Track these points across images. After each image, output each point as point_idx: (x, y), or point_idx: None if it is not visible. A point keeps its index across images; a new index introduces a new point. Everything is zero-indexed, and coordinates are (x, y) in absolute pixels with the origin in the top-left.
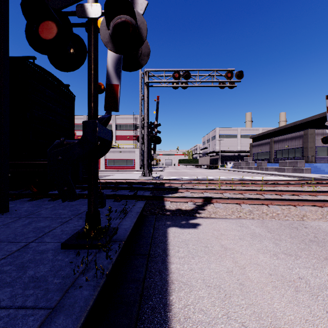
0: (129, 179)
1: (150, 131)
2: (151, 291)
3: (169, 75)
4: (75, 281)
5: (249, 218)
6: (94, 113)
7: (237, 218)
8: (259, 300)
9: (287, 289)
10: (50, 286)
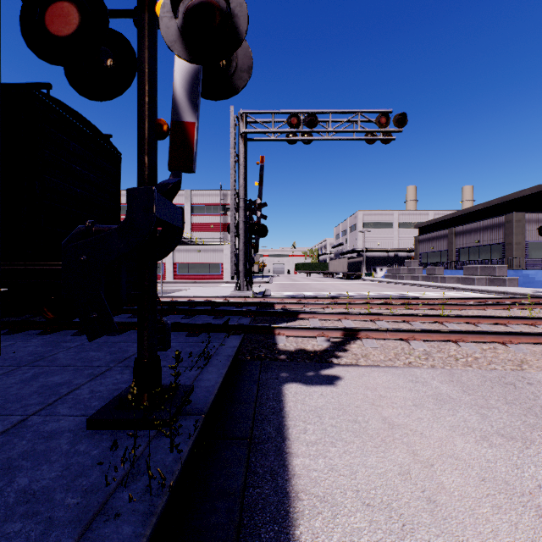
0: (214, 297)
1: (250, 215)
2: (257, 516)
3: (282, 120)
4: (106, 502)
5: (426, 366)
6: (148, 174)
7: (405, 366)
8: (470, 537)
9: (522, 513)
10: (58, 514)
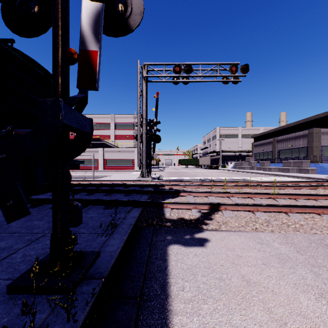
0: (127, 180)
1: (149, 129)
2: None
3: (170, 69)
4: None
5: (268, 231)
6: (61, 91)
7: (253, 231)
8: None
9: None
10: None
